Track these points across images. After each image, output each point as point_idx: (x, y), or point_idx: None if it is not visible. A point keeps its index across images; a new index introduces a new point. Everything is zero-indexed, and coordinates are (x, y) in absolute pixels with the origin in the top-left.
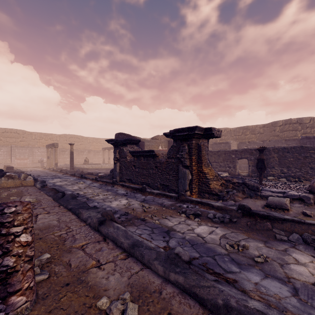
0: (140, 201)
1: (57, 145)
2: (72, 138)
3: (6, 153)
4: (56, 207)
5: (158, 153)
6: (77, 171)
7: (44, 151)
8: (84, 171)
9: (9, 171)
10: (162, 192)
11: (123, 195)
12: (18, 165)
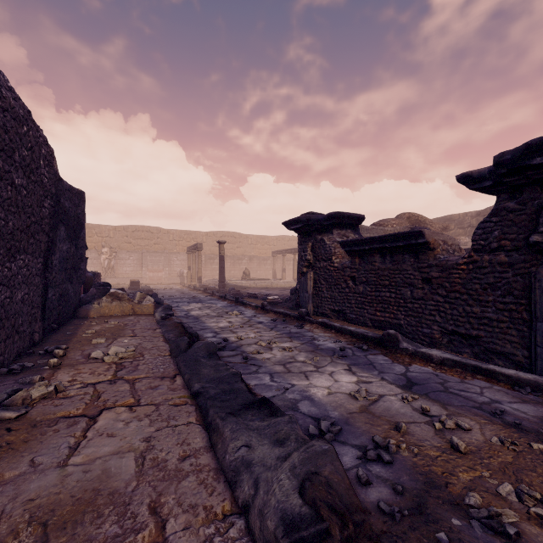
0: (395, 382)
1: (201, 247)
2: (224, 236)
3: (137, 262)
4: (165, 383)
5: (433, 239)
6: (229, 290)
7: (185, 259)
8: (242, 290)
9: (133, 288)
10: (464, 358)
11: (335, 354)
12: (151, 280)
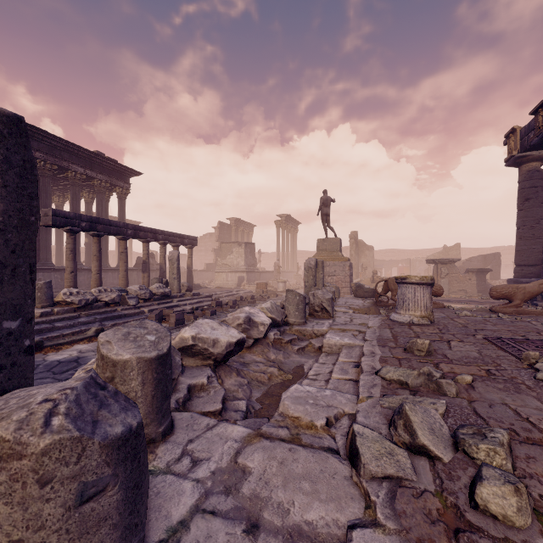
0: None
1: None
2: (505, 250)
3: None
4: None
5: None
6: None
7: None
8: None
9: None
10: None
11: None
12: None
